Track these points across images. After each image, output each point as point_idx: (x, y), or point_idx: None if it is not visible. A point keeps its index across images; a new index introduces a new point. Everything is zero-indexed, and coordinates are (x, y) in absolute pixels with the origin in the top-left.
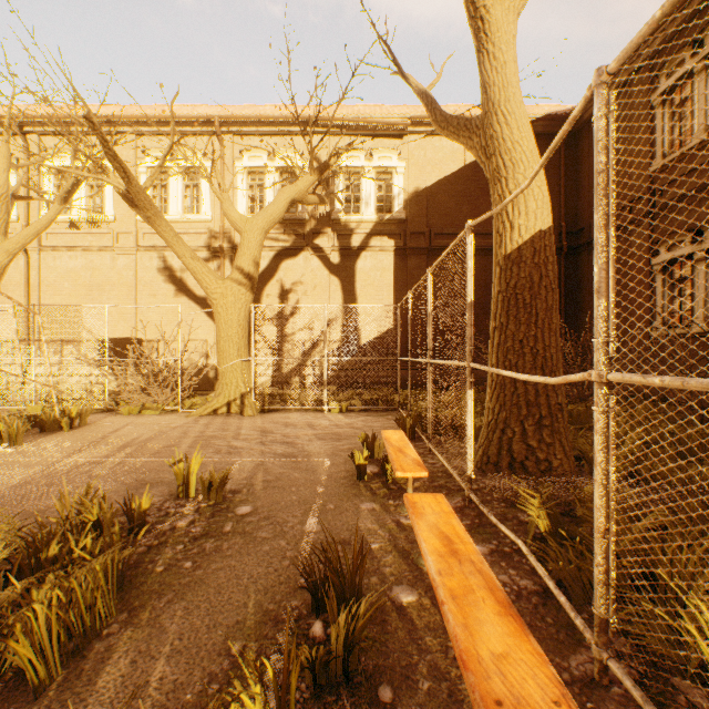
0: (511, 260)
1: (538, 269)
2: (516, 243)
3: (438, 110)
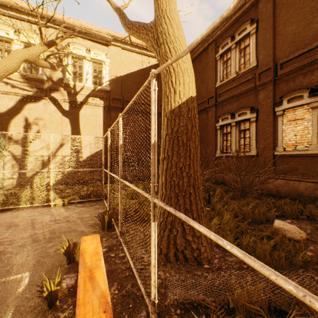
0: (174, 114)
1: (191, 121)
2: (178, 102)
3: (126, 18)
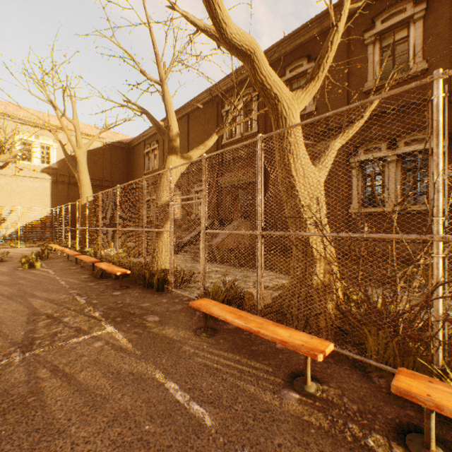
0: (83, 206)
1: (89, 209)
2: (84, 203)
3: (68, 157)
